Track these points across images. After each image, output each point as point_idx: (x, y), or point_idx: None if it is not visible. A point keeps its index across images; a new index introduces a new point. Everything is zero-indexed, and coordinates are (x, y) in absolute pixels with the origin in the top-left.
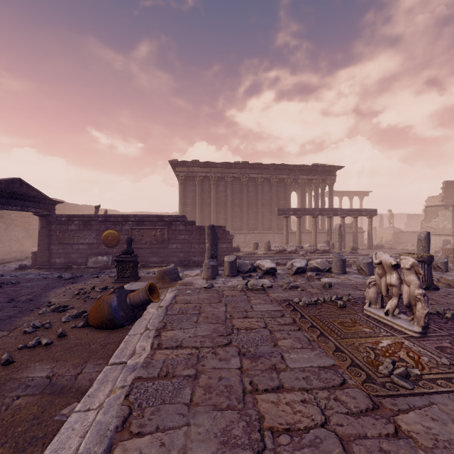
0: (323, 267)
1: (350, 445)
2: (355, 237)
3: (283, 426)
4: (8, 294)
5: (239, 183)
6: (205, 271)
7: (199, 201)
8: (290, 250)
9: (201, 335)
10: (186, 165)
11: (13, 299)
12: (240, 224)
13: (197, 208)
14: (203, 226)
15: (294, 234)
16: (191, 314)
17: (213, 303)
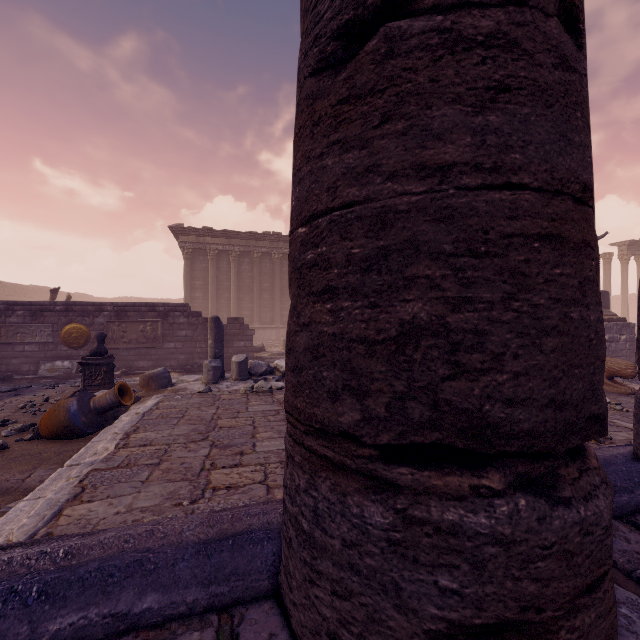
0: None
1: (274, 490)
2: None
3: (225, 486)
4: None
5: (270, 260)
6: (205, 374)
7: (214, 283)
8: None
9: (177, 434)
10: (195, 234)
11: None
12: (271, 316)
13: (211, 293)
14: None
15: None
16: (172, 418)
17: (204, 407)
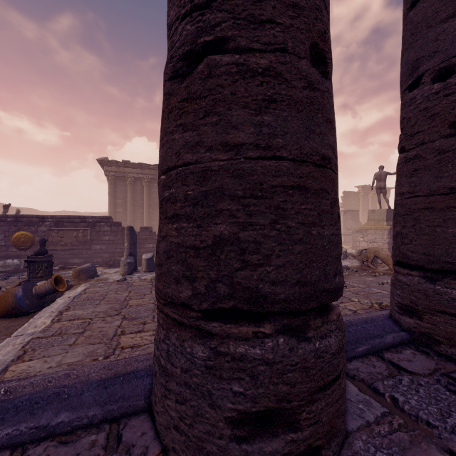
0: None
1: None
2: None
3: (131, 345)
4: None
5: None
6: (122, 268)
7: (131, 201)
8: None
9: (98, 311)
10: (117, 165)
11: None
12: None
13: (128, 209)
14: None
15: None
16: (95, 300)
17: (119, 291)
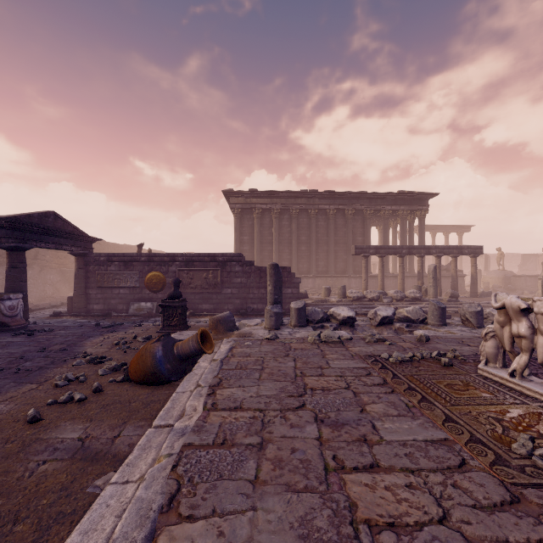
0: (415, 317)
1: None
2: (454, 281)
3: (384, 519)
4: (40, 343)
5: (306, 216)
6: (267, 319)
7: (258, 238)
8: (371, 296)
9: (266, 394)
10: (243, 196)
11: (45, 348)
12: (307, 266)
13: (256, 246)
14: (264, 267)
15: (374, 278)
16: (251, 369)
17: (279, 358)
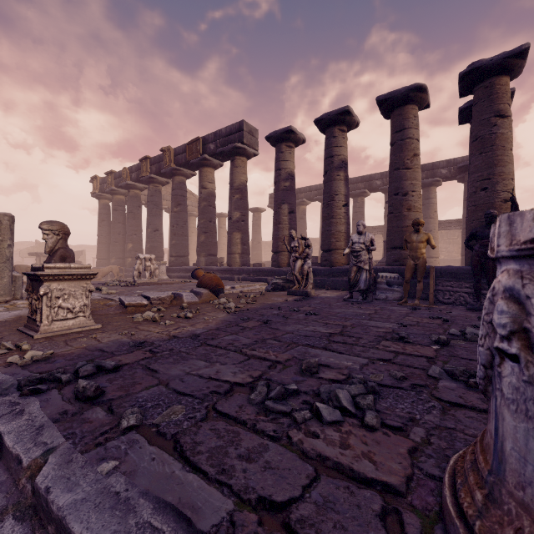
0: None
1: None
2: None
3: None
4: (274, 334)
5: None
6: None
7: None
8: None
9: None
10: None
11: (265, 322)
12: None
13: None
14: None
15: None
16: (182, 288)
17: (157, 289)
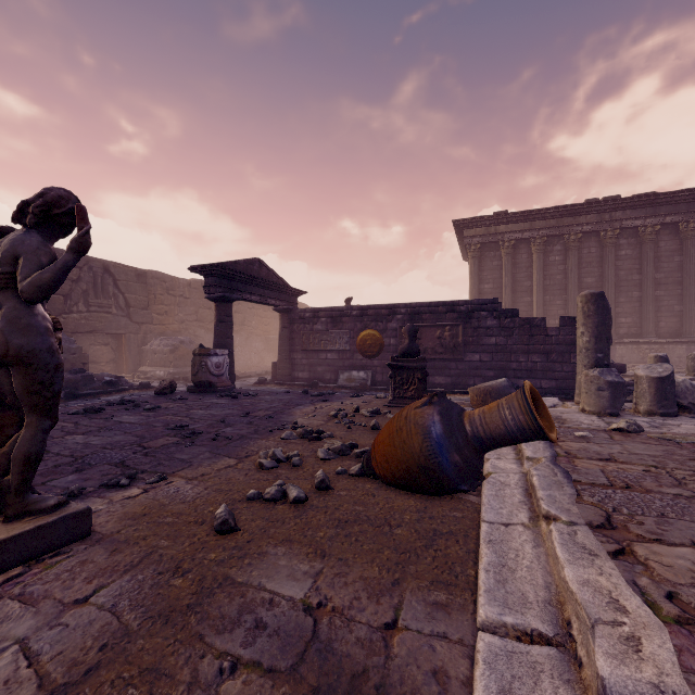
0: None
1: None
2: None
3: None
4: (244, 407)
5: (595, 243)
6: (589, 395)
7: (508, 285)
8: None
9: None
10: (484, 224)
11: (249, 413)
12: None
13: (504, 298)
14: (537, 319)
15: None
16: (669, 496)
17: None
